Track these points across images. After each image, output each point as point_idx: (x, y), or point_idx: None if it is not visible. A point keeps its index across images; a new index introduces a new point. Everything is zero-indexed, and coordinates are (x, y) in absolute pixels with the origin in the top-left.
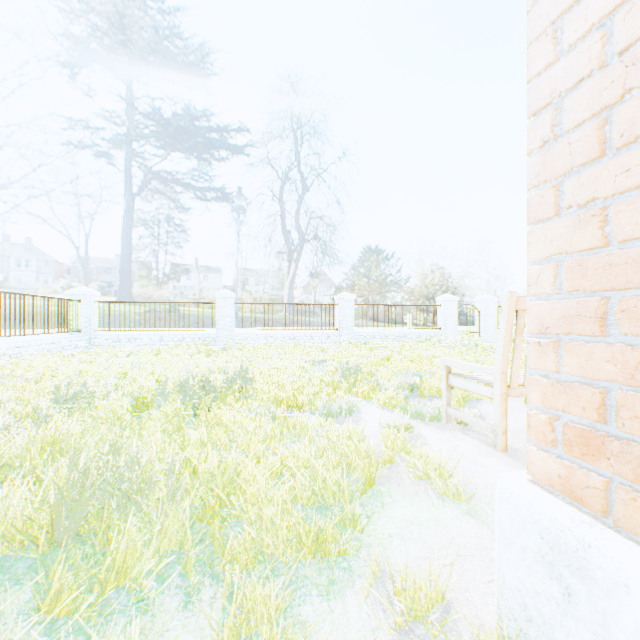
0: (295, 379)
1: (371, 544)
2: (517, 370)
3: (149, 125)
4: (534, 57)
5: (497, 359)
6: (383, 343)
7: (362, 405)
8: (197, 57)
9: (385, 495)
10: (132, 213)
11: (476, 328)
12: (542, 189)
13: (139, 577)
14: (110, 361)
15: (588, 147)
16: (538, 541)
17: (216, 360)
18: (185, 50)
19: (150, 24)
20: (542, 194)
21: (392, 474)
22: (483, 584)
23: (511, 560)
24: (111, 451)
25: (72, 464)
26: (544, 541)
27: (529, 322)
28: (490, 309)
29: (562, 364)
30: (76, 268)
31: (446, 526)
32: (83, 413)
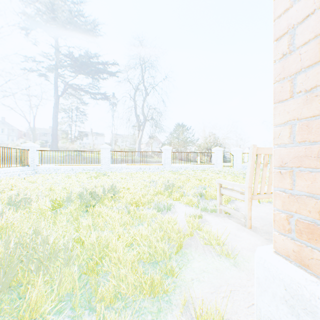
0: (141, 190)
1: (182, 285)
2: (257, 186)
3: (66, 60)
4: (277, 5)
5: (246, 180)
6: (186, 171)
7: (175, 204)
8: (91, 26)
9: (189, 255)
10: (57, 105)
11: (231, 164)
12: (281, 83)
13: (44, 313)
14: (43, 181)
15: (313, 55)
16: (283, 291)
17: (100, 180)
18: (85, 22)
19: (67, 8)
20: (282, 85)
21: (192, 242)
22: (245, 309)
23: (265, 300)
24: (34, 234)
25: (7, 244)
26: (287, 292)
27: (274, 160)
28: (238, 154)
29: (295, 185)
30: (28, 133)
31: (222, 273)
32: (25, 210)
